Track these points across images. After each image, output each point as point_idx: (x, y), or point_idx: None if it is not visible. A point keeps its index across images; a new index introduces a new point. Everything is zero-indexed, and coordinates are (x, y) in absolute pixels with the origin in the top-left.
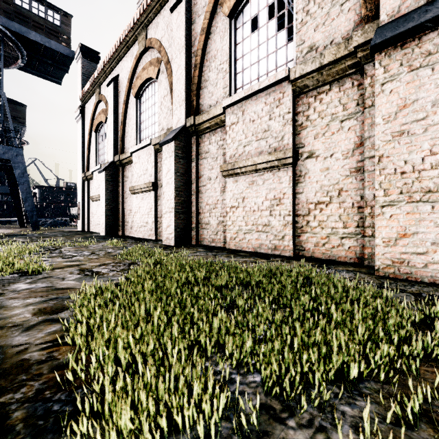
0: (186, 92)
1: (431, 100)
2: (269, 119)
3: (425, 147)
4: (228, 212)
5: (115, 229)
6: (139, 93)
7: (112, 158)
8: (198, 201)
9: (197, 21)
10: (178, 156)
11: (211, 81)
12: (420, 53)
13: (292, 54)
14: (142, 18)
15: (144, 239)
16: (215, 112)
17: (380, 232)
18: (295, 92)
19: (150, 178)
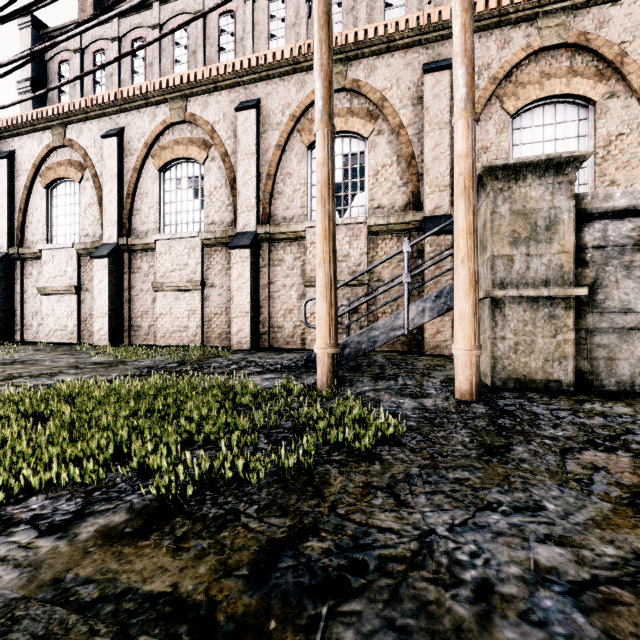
0: (119, 216)
1: (247, 276)
2: (188, 258)
3: (246, 294)
4: (158, 318)
5: (10, 334)
6: (51, 185)
7: (6, 250)
8: (131, 307)
9: (129, 158)
10: (112, 270)
11: (143, 212)
12: (244, 256)
13: (203, 218)
14: (60, 116)
15: (65, 343)
16: (147, 241)
17: (232, 329)
18: (204, 246)
19: (71, 280)
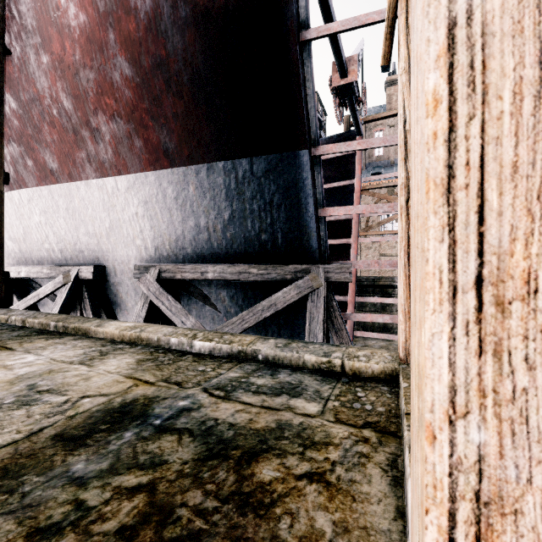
0: None
1: None
2: None
3: None
4: None
5: None
6: None
7: None
8: None
9: None
10: None
11: None
12: None
13: None
14: None
15: None
16: None
17: None
18: None
19: None
